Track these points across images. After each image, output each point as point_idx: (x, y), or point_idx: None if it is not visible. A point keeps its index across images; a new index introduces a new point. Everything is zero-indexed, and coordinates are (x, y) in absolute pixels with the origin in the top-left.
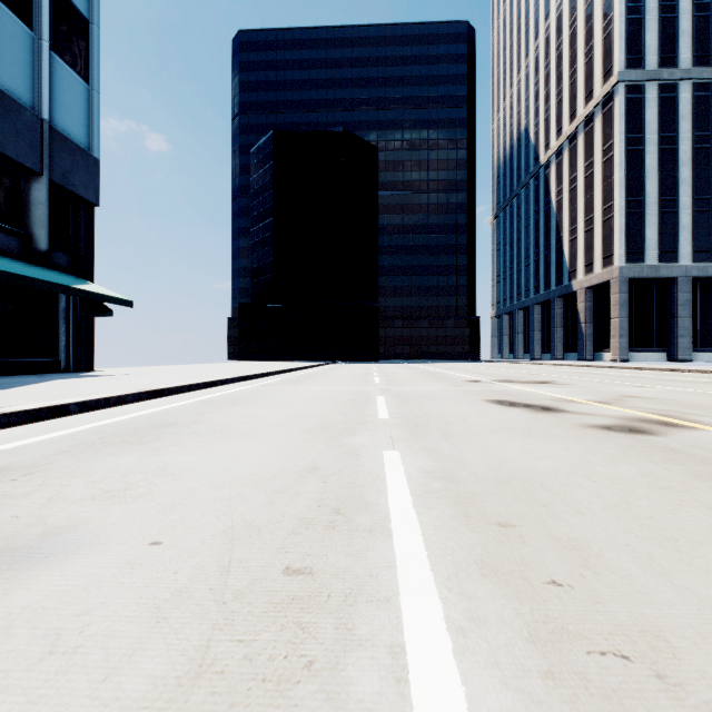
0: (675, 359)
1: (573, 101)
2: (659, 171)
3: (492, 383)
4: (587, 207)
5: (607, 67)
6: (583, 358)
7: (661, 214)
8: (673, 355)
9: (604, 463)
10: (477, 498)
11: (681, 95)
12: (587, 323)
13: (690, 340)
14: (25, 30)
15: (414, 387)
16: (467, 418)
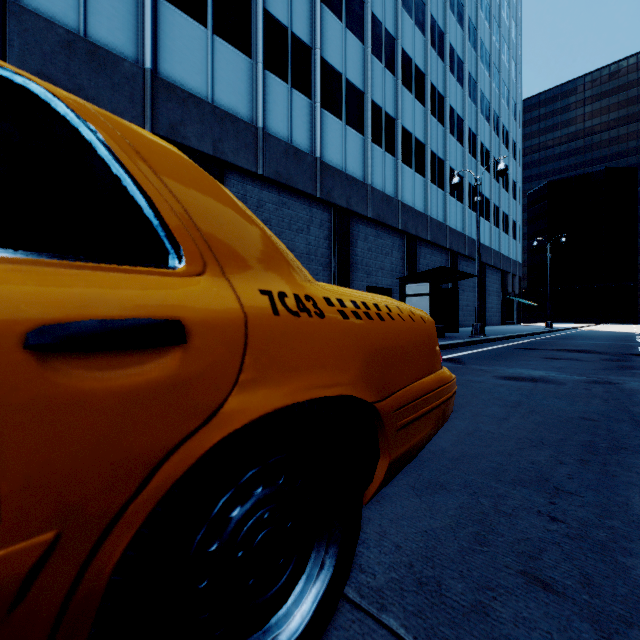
0: None
1: None
2: None
3: None
4: None
5: None
6: None
7: None
8: None
9: None
10: None
11: None
12: None
13: None
14: (515, 242)
15: None
16: None
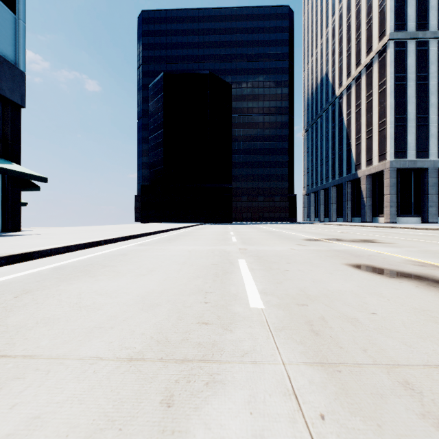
0: (427, 222)
1: (358, 54)
2: (416, 98)
3: (327, 241)
4: (368, 122)
5: (382, 30)
6: (365, 221)
7: (417, 126)
8: (425, 219)
9: None
10: None
11: (430, 48)
12: (368, 198)
13: (436, 209)
14: None
15: (267, 247)
16: (371, 307)
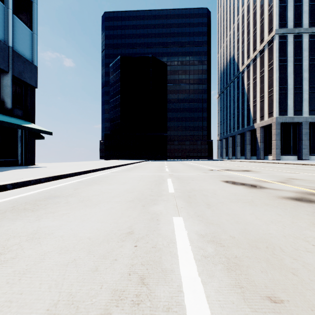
0: (301, 159)
1: (254, 43)
2: (293, 74)
3: (222, 171)
4: (261, 90)
5: (270, 27)
6: (259, 158)
7: (294, 93)
8: (300, 157)
9: (309, 227)
10: (242, 264)
11: (303, 40)
12: (261, 142)
13: (308, 150)
14: (0, 4)
15: (185, 173)
16: (216, 192)
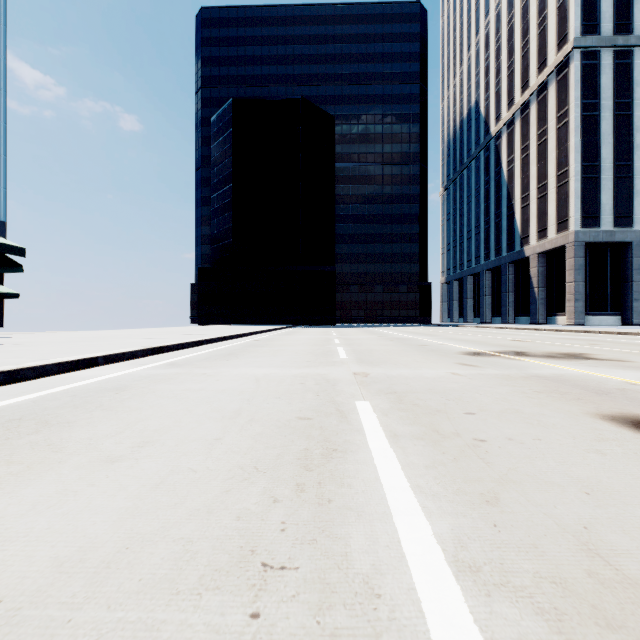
0: (630, 323)
1: (525, 72)
2: (614, 137)
3: (507, 357)
4: (541, 174)
5: (562, 34)
6: (536, 322)
7: (616, 179)
8: (627, 319)
9: None
10: None
11: (635, 61)
12: (540, 287)
13: None
14: None
15: (405, 369)
16: None
